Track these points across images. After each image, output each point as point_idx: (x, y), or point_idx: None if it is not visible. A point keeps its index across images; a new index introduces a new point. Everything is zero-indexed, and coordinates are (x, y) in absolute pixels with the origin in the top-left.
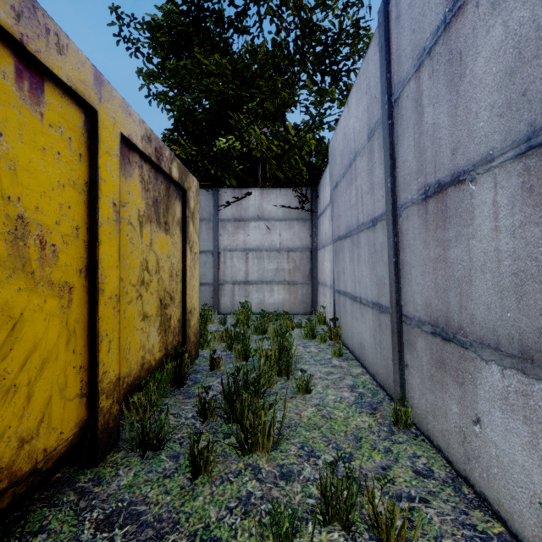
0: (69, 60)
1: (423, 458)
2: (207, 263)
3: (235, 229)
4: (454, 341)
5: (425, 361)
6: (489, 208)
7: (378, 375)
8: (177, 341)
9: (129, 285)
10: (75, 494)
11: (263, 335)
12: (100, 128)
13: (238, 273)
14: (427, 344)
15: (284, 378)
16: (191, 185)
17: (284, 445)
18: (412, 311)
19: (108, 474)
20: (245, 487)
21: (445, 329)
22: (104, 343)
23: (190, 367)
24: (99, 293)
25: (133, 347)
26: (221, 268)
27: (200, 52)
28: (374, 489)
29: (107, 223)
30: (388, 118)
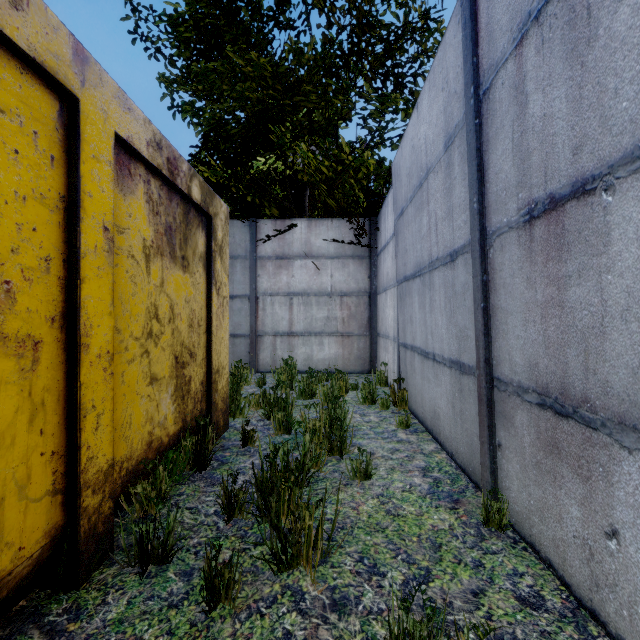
0: (30, 20)
1: (527, 577)
2: (243, 311)
3: (276, 268)
4: (574, 418)
5: (528, 441)
6: (636, 227)
7: (459, 454)
8: (199, 410)
9: (129, 339)
10: (41, 634)
11: (311, 400)
12: (83, 122)
13: (280, 323)
14: (531, 419)
15: (336, 458)
16: (219, 211)
17: (336, 555)
18: (509, 373)
19: (92, 602)
20: (281, 623)
21: (559, 399)
22: (89, 418)
23: (216, 442)
24: (81, 350)
25: (136, 421)
26: (260, 316)
27: (233, 51)
28: (464, 628)
29: (95, 254)
30: (474, 117)
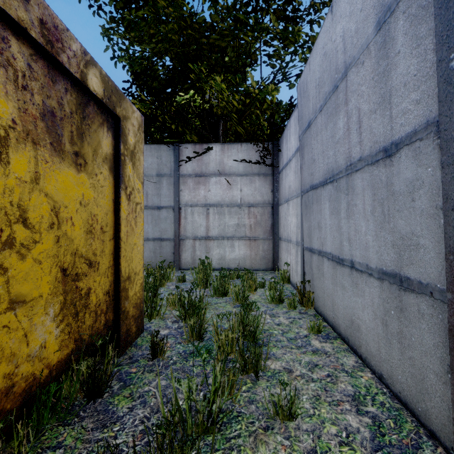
0: None
1: None
2: (168, 219)
3: (195, 184)
4: None
5: None
6: None
7: (395, 382)
8: (104, 322)
9: None
10: None
11: (223, 297)
12: None
13: (199, 229)
14: None
15: (251, 378)
16: (130, 116)
17: None
18: None
19: None
20: None
21: None
22: None
23: (126, 352)
24: None
25: None
26: (182, 223)
27: None
28: None
29: None
30: None
